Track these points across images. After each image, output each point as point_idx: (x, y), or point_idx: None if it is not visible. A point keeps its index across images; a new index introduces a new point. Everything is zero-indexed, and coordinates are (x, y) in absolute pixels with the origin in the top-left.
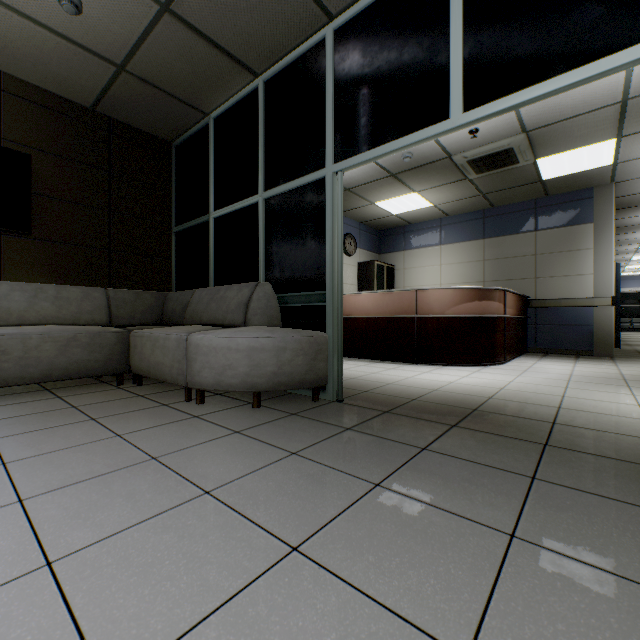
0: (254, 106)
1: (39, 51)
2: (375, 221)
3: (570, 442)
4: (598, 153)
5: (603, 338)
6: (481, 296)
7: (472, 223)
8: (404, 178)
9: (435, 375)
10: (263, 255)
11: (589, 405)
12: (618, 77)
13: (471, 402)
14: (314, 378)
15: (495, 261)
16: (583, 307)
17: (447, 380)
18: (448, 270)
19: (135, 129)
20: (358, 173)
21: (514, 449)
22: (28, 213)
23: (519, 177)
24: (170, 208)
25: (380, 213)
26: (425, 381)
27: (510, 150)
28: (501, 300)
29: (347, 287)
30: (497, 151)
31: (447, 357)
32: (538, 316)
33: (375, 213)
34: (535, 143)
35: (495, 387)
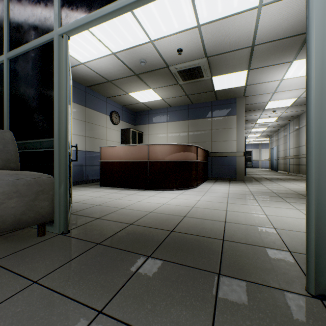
0: None
1: None
2: (131, 105)
3: (237, 266)
4: (239, 78)
5: (240, 172)
6: (184, 149)
7: (182, 111)
8: (143, 78)
9: (156, 198)
10: (7, 107)
11: (241, 217)
12: (251, 28)
13: (171, 222)
14: (35, 217)
15: (193, 132)
16: (232, 156)
17: (162, 202)
18: (171, 136)
19: None
20: (114, 69)
21: (193, 289)
22: None
23: (204, 87)
24: None
25: (133, 100)
26: (148, 204)
27: (199, 68)
28: (195, 152)
29: (114, 143)
30: (193, 67)
31: (166, 185)
32: (213, 161)
33: (130, 100)
34: (211, 66)
35: (189, 206)
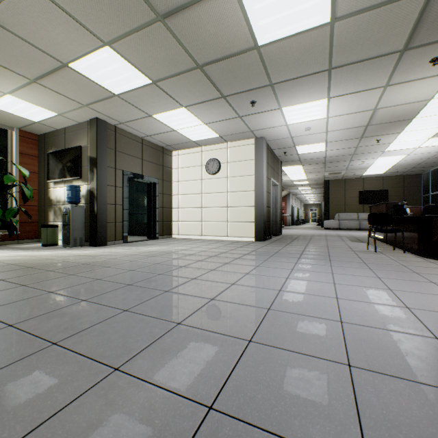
0: (437, 171)
1: (390, 174)
2: None
3: None
4: None
5: None
6: None
7: None
8: None
9: None
10: None
11: None
12: None
13: None
14: None
15: None
16: None
17: None
18: None
19: (410, 175)
20: None
21: None
22: (387, 200)
23: None
24: (420, 190)
25: None
26: None
27: None
28: None
29: None
30: None
31: None
32: None
33: None
34: None
35: None
